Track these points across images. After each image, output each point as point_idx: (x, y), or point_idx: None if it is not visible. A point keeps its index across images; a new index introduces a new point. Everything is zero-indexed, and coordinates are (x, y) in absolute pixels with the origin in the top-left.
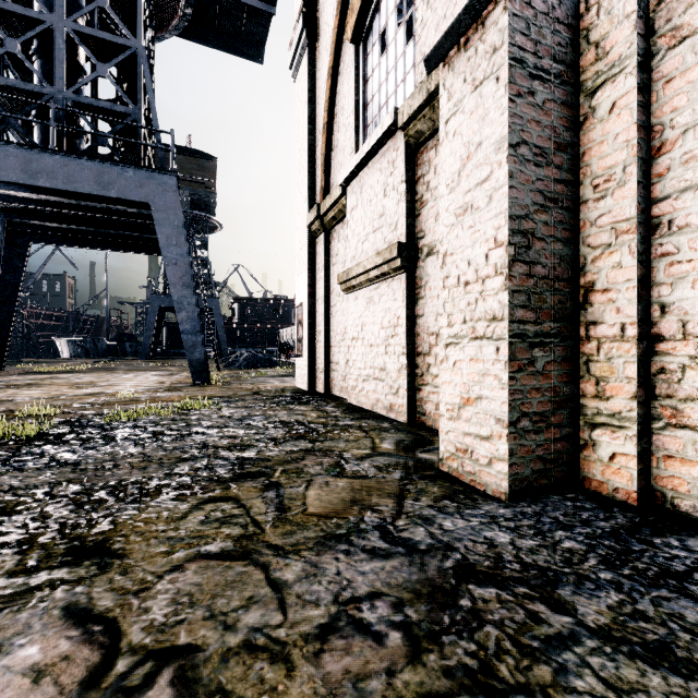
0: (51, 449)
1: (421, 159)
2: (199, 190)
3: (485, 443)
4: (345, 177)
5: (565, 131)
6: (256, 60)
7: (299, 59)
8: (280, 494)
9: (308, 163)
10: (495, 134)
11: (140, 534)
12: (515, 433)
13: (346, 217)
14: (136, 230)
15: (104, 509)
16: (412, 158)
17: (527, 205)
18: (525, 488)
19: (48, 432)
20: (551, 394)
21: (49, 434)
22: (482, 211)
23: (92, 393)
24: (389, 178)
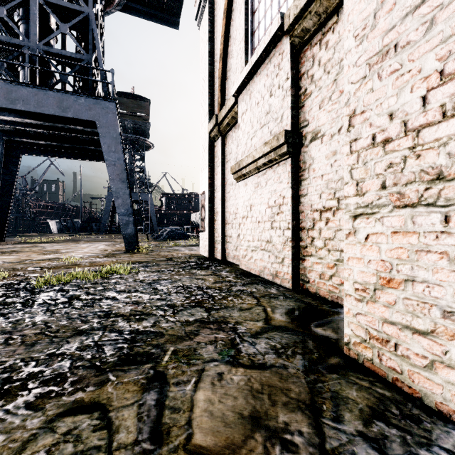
0: None
1: (305, 57)
2: (138, 121)
3: (422, 339)
4: (237, 87)
5: None
6: (174, 27)
7: (202, 10)
8: (162, 398)
9: (208, 86)
10: None
11: None
12: None
13: (237, 123)
14: (92, 145)
15: None
16: (296, 58)
17: None
18: None
19: None
20: None
21: None
22: (416, 44)
23: (50, 258)
24: (275, 79)
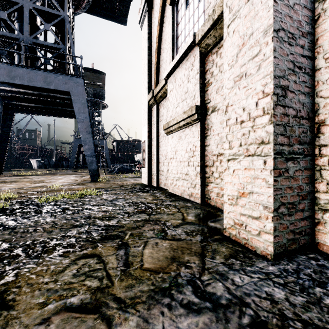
0: (4, 219)
1: (208, 60)
2: (97, 88)
3: (256, 221)
4: (166, 74)
5: (306, 24)
6: (123, 24)
7: (143, 18)
8: (127, 252)
9: (148, 69)
10: (263, 25)
11: (30, 286)
12: (277, 216)
13: (167, 96)
14: (65, 106)
15: (15, 263)
16: (203, 60)
17: (284, 69)
18: (283, 251)
19: (8, 208)
20: (298, 190)
21: (7, 209)
22: (253, 75)
23: (40, 186)
24: (190, 72)
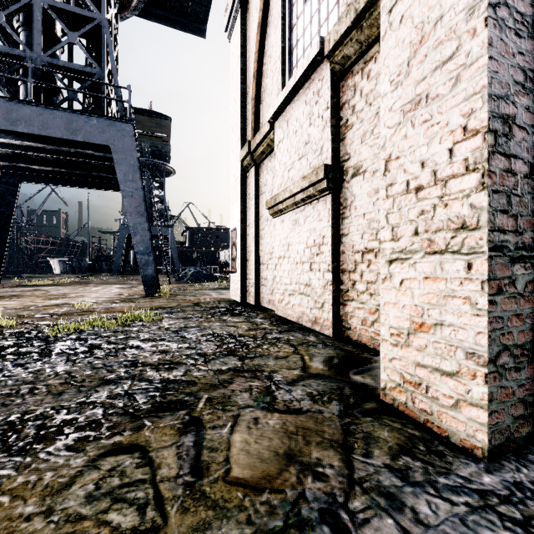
0: None
1: (346, 85)
2: (157, 143)
3: (449, 380)
4: (272, 113)
5: None
6: (200, 35)
7: (233, 21)
8: (200, 440)
9: (240, 108)
10: None
11: None
12: (495, 372)
13: (273, 151)
14: (104, 172)
15: None
16: (337, 86)
17: (508, 84)
18: (505, 440)
19: None
20: (532, 321)
21: None
22: (444, 97)
23: (58, 303)
24: (315, 107)
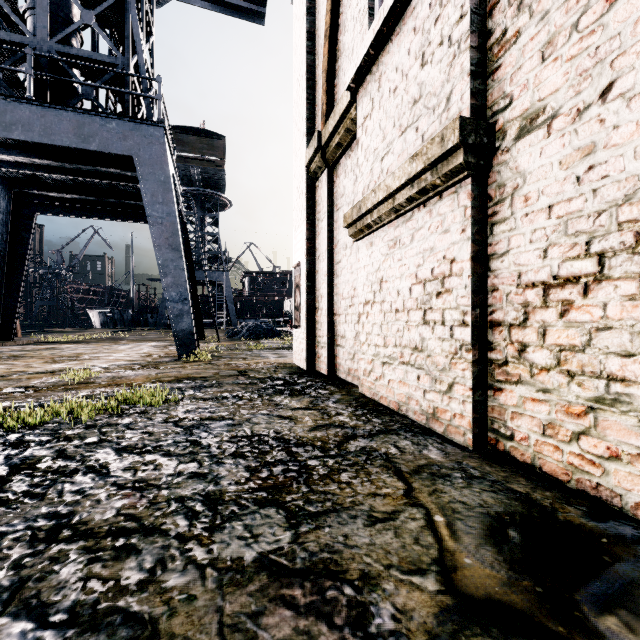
0: None
1: None
2: (209, 168)
3: None
4: (355, 69)
5: None
6: (258, 21)
7: None
8: None
9: (306, 88)
10: None
11: None
12: None
13: (355, 140)
14: (137, 199)
15: None
16: None
17: None
18: None
19: None
20: None
21: None
22: None
23: (56, 369)
24: (433, 28)
